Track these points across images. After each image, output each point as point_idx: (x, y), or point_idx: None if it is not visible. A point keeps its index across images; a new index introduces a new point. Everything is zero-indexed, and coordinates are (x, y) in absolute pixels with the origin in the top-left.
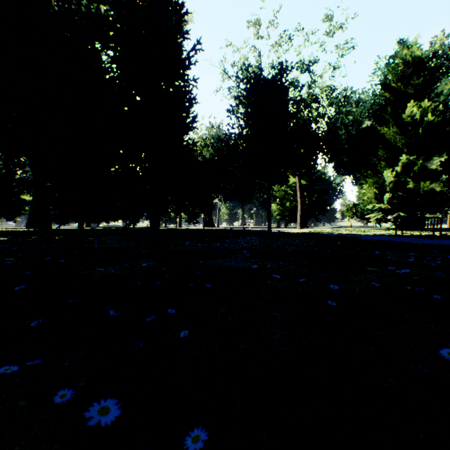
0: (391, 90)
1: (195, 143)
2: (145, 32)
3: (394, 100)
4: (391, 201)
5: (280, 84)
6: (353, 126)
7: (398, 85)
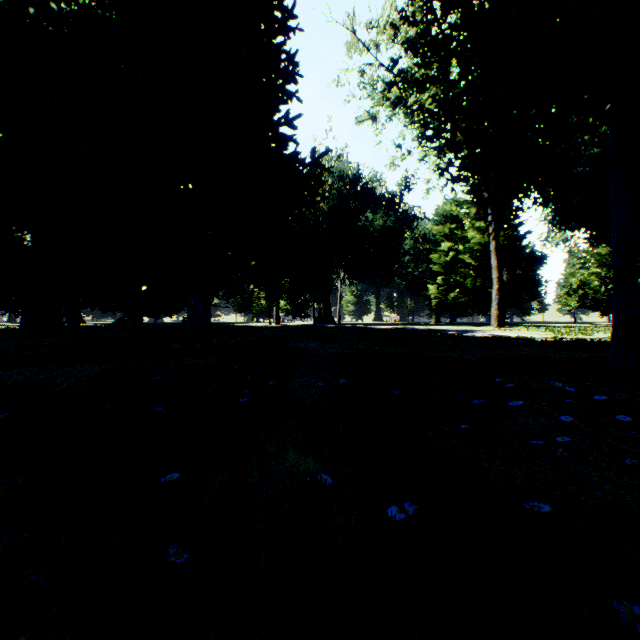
0: None
1: (292, 119)
2: None
3: None
4: None
5: None
6: None
7: None
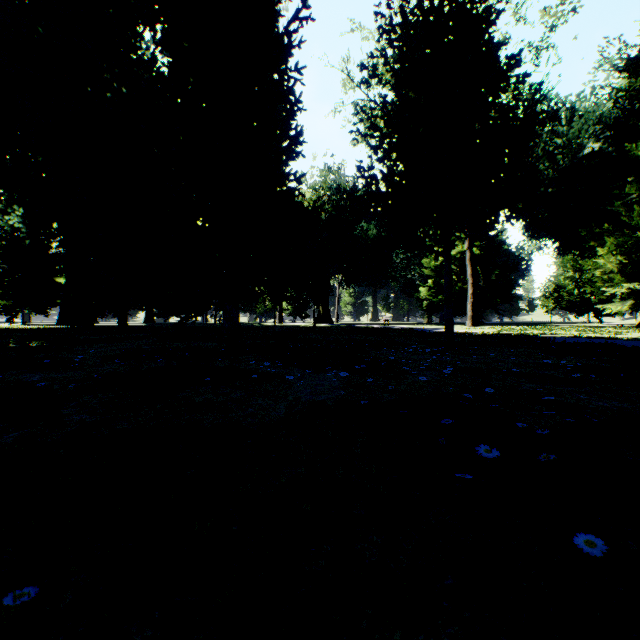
0: None
1: (299, 177)
2: None
3: None
4: None
5: (479, 7)
6: (564, 154)
7: None
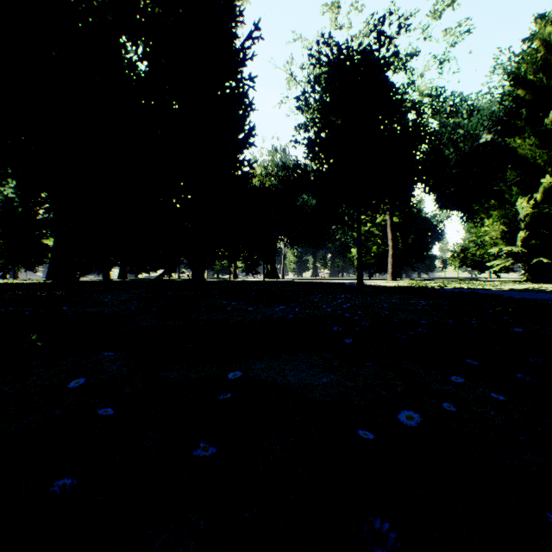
0: (527, 85)
1: (252, 163)
2: (183, 11)
3: (529, 100)
4: (526, 242)
5: (379, 58)
6: (465, 142)
7: (538, 77)
